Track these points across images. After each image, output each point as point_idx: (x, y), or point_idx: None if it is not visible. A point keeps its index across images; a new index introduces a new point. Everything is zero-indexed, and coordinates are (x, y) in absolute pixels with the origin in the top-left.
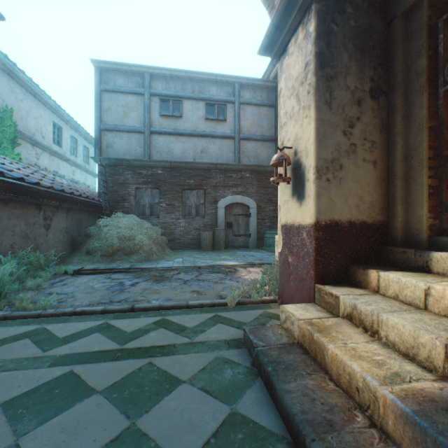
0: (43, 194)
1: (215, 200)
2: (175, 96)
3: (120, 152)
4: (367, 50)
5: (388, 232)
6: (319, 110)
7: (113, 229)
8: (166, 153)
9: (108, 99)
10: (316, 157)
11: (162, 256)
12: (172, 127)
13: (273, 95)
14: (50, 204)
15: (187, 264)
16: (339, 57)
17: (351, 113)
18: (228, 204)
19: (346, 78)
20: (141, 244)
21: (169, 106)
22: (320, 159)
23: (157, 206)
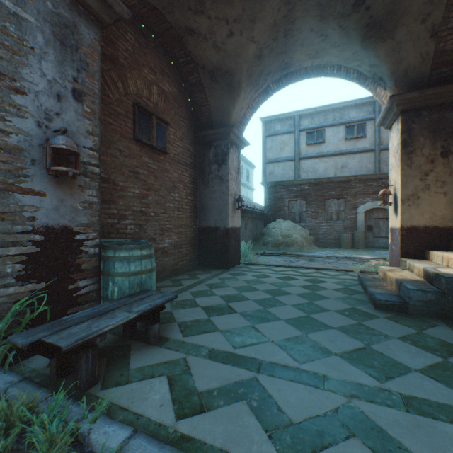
0: (246, 211)
1: (355, 206)
2: (318, 127)
3: (278, 176)
4: (438, 131)
5: None
6: (402, 170)
7: (277, 230)
8: (311, 173)
9: (270, 141)
10: (400, 194)
11: (310, 249)
12: (316, 152)
13: None
14: (247, 216)
15: (329, 255)
16: (416, 140)
17: (425, 168)
18: (367, 209)
19: (421, 150)
20: (295, 240)
21: (314, 136)
22: (403, 195)
23: (304, 213)
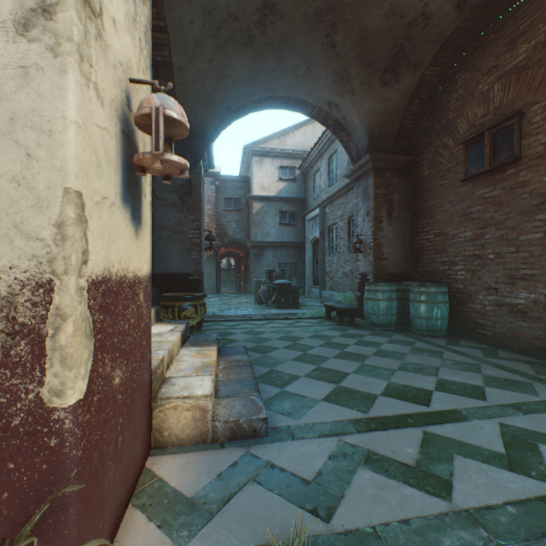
0: None
1: None
2: None
3: None
4: None
5: None
6: None
7: None
8: None
9: None
10: None
11: None
12: None
13: None
14: None
15: None
16: None
17: None
18: None
19: None
20: None
21: None
22: None
23: None
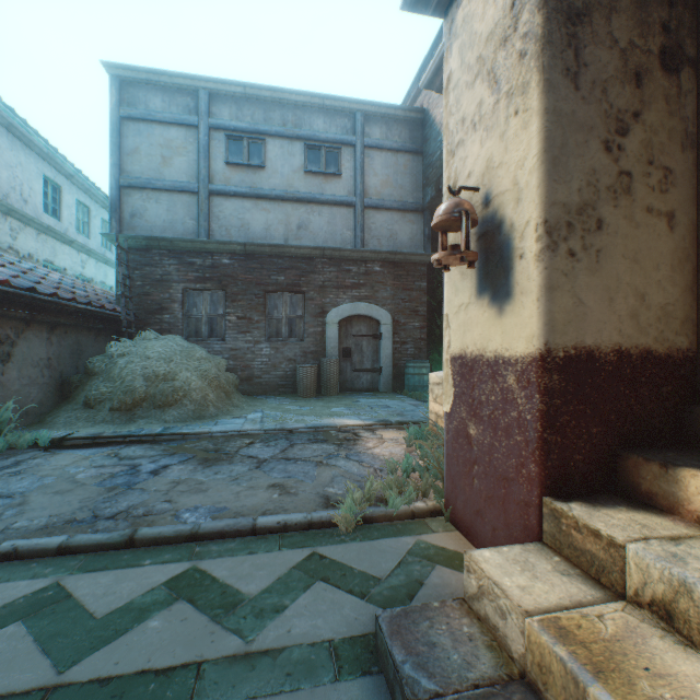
0: None
1: (323, 311)
2: (252, 132)
3: (156, 226)
4: None
5: (698, 374)
6: (552, 90)
7: (135, 362)
8: (237, 229)
9: (135, 132)
10: (544, 200)
11: (226, 409)
12: (248, 185)
13: (420, 134)
14: (7, 314)
15: (270, 424)
16: None
17: (620, 102)
18: (344, 317)
19: (610, 19)
20: (186, 388)
21: (243, 147)
22: (553, 203)
23: (221, 320)
